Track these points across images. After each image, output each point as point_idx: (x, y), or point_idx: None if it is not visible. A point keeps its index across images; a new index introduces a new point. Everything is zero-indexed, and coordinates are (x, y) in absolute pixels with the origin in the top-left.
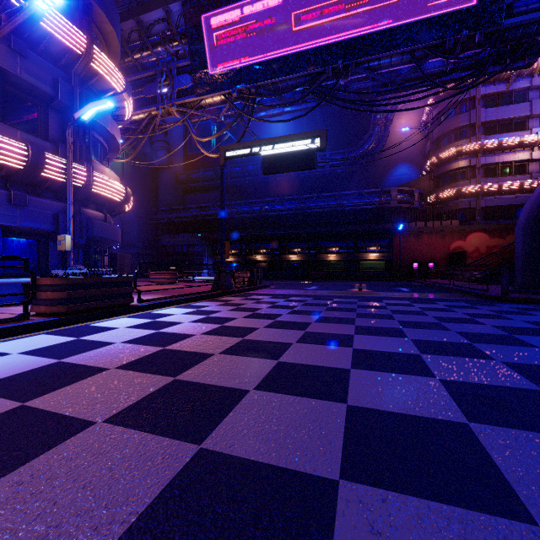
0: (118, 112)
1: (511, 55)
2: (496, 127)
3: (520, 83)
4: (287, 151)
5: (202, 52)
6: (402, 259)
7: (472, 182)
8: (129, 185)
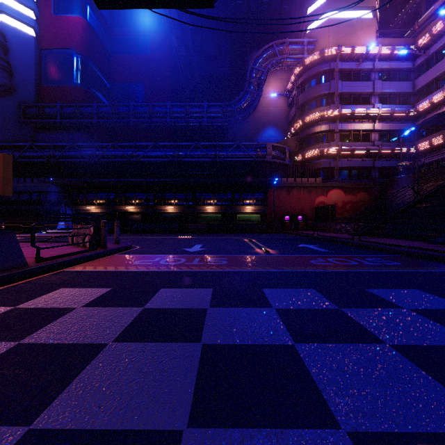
0: None
1: None
2: (348, 100)
3: (366, 64)
4: None
5: None
6: (275, 212)
7: (332, 145)
8: None
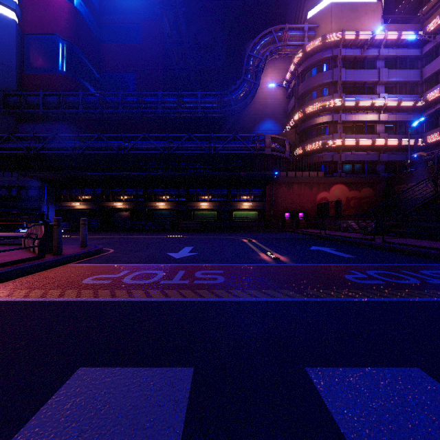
0: None
1: None
2: (352, 89)
3: (371, 51)
4: None
5: None
6: (274, 209)
7: (335, 137)
8: None
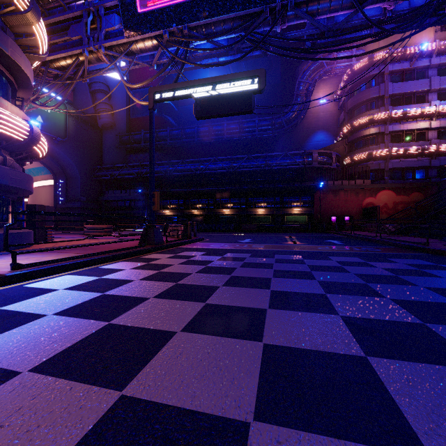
0: (28, 41)
1: None
2: (401, 100)
3: (421, 62)
4: (222, 93)
5: None
6: (321, 213)
7: (382, 147)
8: (73, 143)
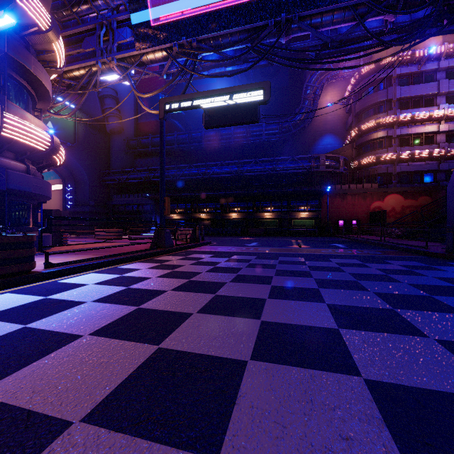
0: (47, 57)
1: (449, 15)
2: (409, 103)
3: (429, 65)
4: (229, 104)
5: (142, 3)
6: (329, 217)
7: (389, 150)
8: (81, 148)
